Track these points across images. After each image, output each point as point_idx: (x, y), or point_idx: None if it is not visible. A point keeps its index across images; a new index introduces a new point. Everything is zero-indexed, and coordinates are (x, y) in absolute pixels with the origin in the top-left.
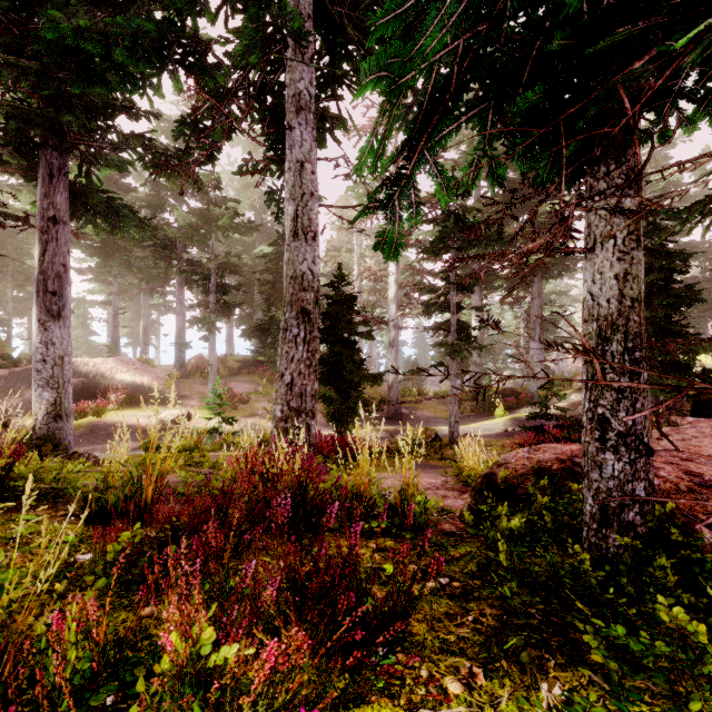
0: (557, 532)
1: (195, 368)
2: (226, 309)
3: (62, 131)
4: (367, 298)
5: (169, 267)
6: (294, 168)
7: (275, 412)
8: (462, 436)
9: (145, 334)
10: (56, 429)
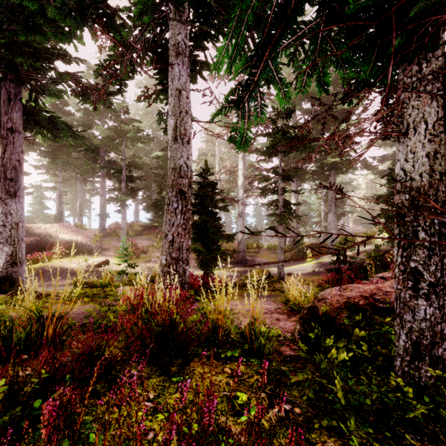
0: (370, 356)
1: (112, 231)
2: (132, 192)
3: (17, 70)
4: (224, 186)
5: (94, 164)
6: (174, 94)
7: (161, 260)
8: (286, 274)
9: (80, 208)
10: (12, 272)
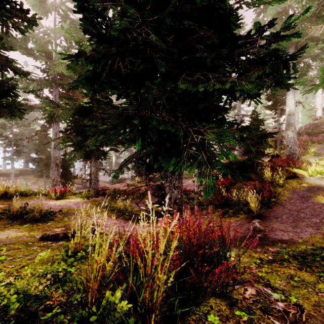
0: None
1: None
2: (18, 153)
3: None
4: None
5: None
6: (54, 134)
7: (49, 185)
8: None
9: None
10: None
